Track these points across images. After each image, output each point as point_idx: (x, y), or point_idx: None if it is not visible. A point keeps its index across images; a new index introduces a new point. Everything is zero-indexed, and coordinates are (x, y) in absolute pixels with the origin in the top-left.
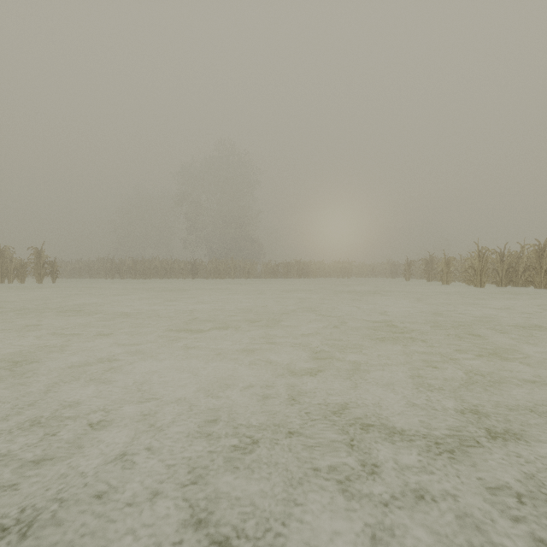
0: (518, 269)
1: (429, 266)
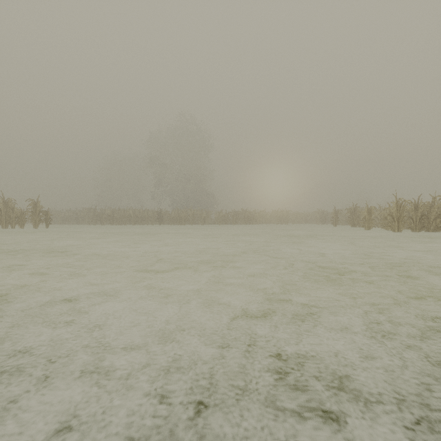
0: (430, 217)
1: (353, 214)
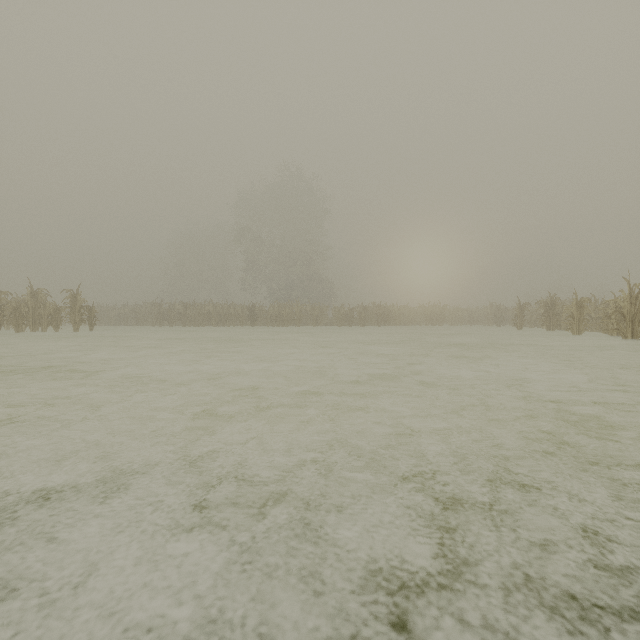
0: None
1: (550, 310)
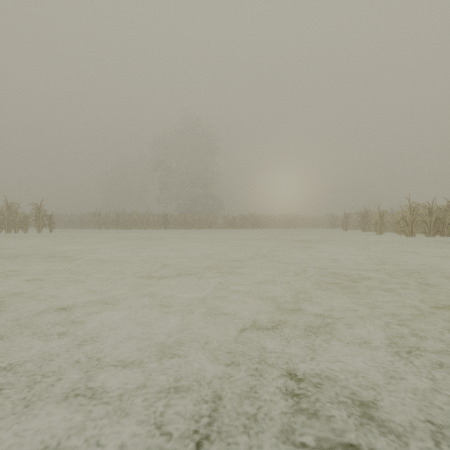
0: (445, 221)
1: (364, 218)
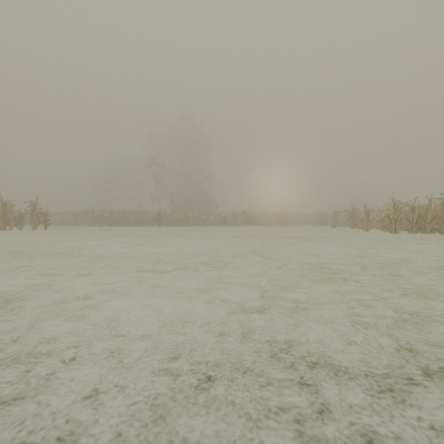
0: (426, 219)
1: (352, 216)
